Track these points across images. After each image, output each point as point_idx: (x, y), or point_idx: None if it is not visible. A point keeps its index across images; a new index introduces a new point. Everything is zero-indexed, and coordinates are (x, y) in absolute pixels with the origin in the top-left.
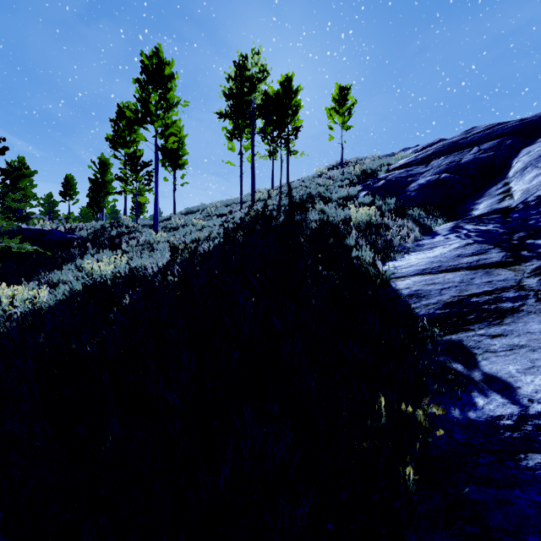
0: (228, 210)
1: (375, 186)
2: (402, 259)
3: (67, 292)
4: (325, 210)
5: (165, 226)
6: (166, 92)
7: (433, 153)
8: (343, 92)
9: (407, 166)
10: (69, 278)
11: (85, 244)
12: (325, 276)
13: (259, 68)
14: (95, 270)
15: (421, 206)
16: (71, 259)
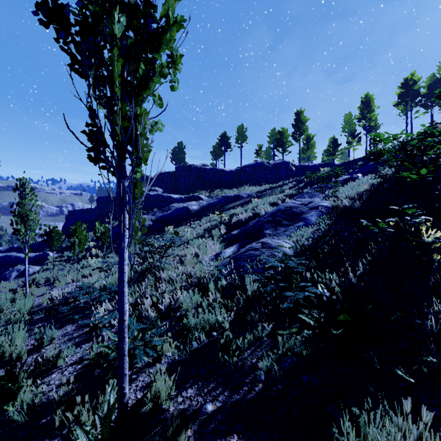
0: None
1: None
2: None
3: None
4: None
5: None
6: (370, 107)
7: None
8: None
9: None
10: None
11: None
12: None
13: (413, 82)
14: None
15: None
16: None
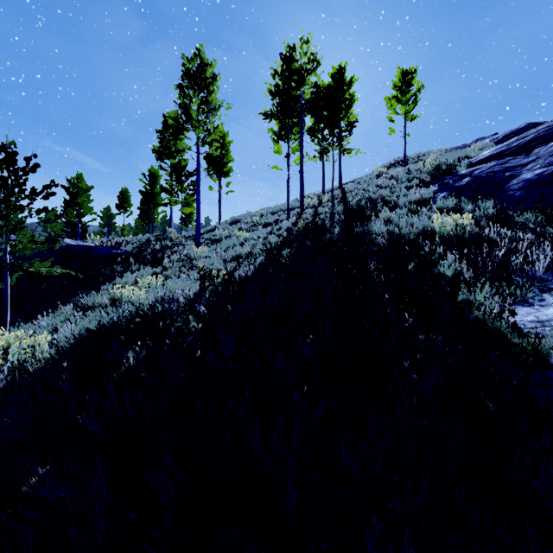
0: (274, 218)
1: (458, 185)
2: (544, 303)
3: (82, 331)
4: (393, 218)
5: (208, 237)
6: (207, 95)
7: (534, 138)
8: (407, 77)
9: (496, 158)
10: (104, 301)
11: (129, 259)
12: (423, 342)
13: (309, 57)
14: (124, 296)
15: (535, 211)
16: (112, 276)
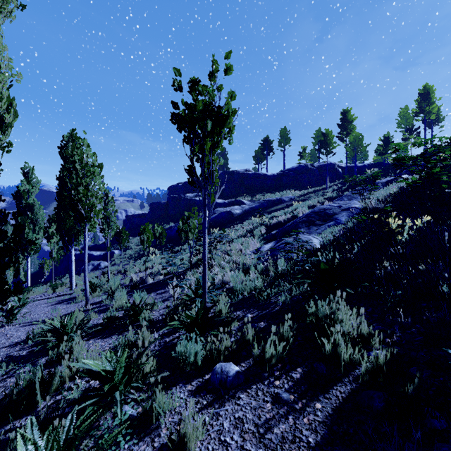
0: None
1: None
2: None
3: None
4: None
5: None
6: (429, 99)
7: None
8: None
9: None
10: None
11: None
12: None
13: None
14: None
15: None
16: None
